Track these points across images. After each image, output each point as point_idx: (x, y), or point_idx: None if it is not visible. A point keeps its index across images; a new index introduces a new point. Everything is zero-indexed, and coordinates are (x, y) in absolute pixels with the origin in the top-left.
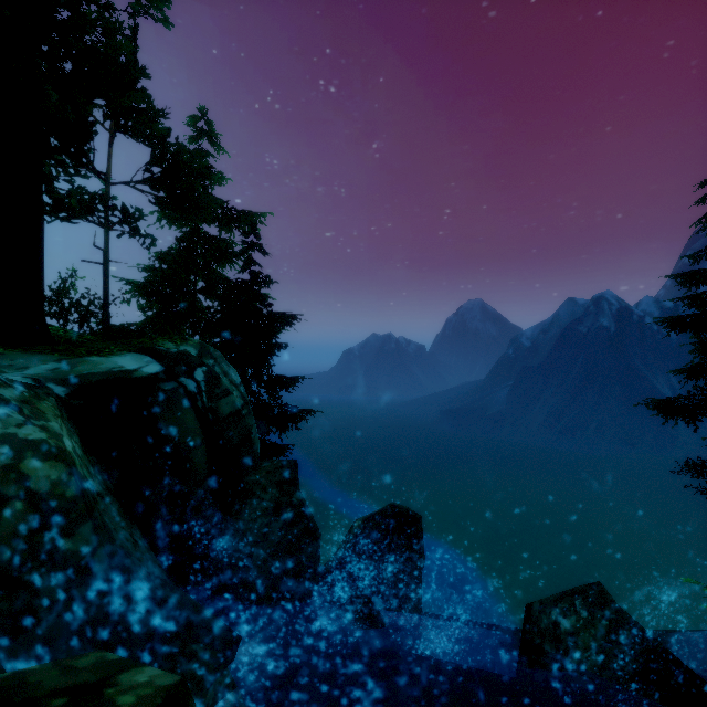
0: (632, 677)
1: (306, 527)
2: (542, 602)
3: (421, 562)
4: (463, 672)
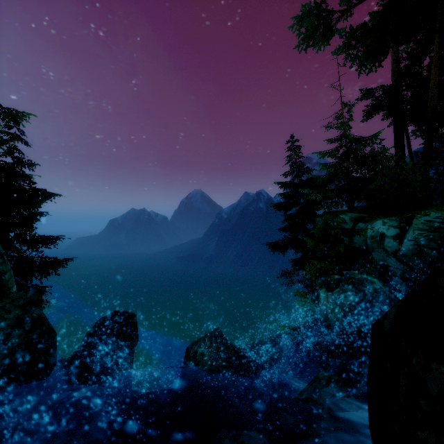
0: (223, 365)
1: (43, 331)
2: (192, 343)
3: (134, 341)
4: (151, 393)
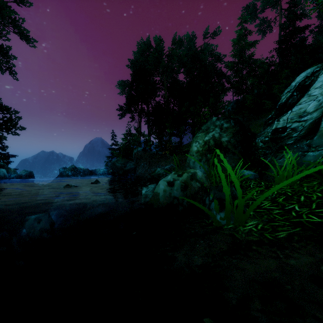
0: None
1: None
2: None
3: None
4: None
